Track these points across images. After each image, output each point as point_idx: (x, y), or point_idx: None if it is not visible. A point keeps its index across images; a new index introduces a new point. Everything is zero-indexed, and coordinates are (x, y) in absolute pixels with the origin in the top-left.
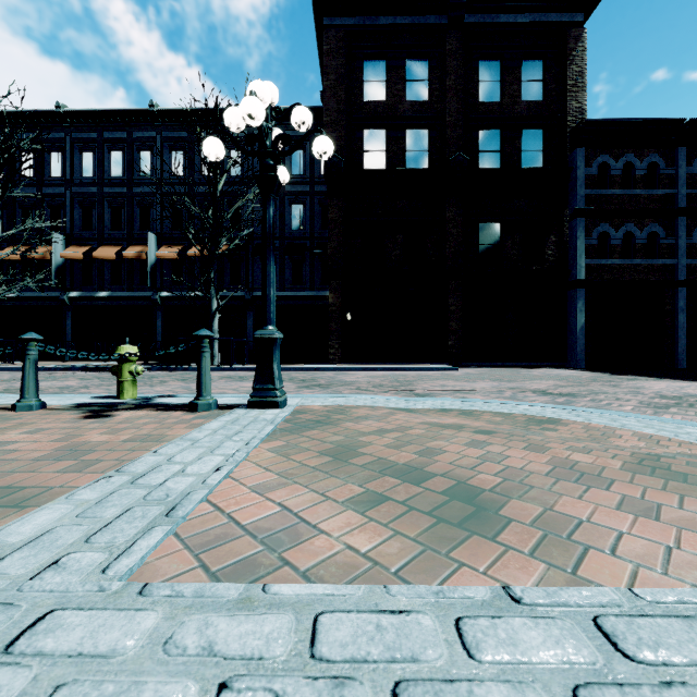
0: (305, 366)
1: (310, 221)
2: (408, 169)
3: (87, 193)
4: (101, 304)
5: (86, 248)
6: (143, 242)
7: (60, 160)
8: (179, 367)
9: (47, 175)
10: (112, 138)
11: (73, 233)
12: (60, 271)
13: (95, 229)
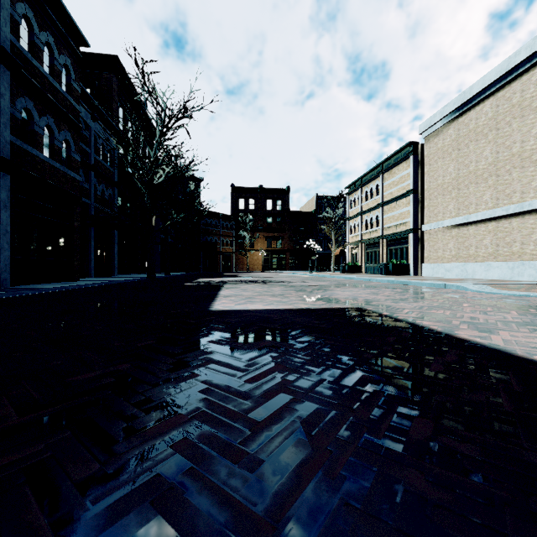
0: None
1: None
2: None
3: None
4: None
5: None
6: None
7: None
8: None
9: None
10: None
11: None
12: None
13: None
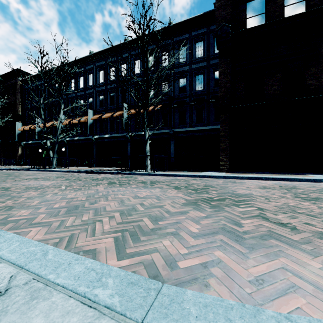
0: (202, 173)
1: (207, 83)
2: (287, 17)
3: (101, 90)
4: (106, 140)
5: (100, 115)
6: (122, 109)
7: (92, 77)
8: (126, 172)
9: (88, 85)
10: (110, 62)
11: (96, 109)
12: (91, 127)
13: (104, 106)
